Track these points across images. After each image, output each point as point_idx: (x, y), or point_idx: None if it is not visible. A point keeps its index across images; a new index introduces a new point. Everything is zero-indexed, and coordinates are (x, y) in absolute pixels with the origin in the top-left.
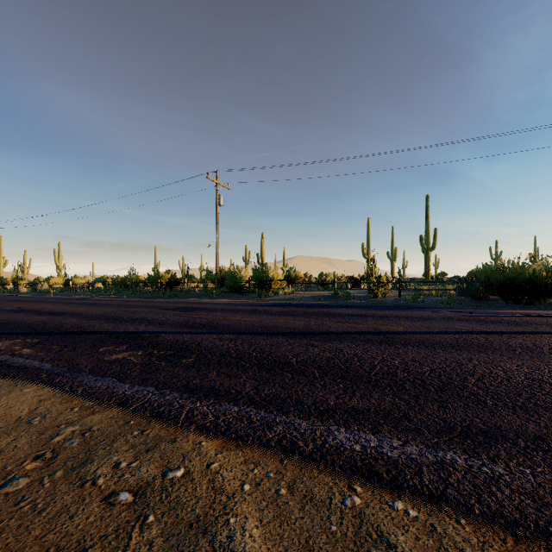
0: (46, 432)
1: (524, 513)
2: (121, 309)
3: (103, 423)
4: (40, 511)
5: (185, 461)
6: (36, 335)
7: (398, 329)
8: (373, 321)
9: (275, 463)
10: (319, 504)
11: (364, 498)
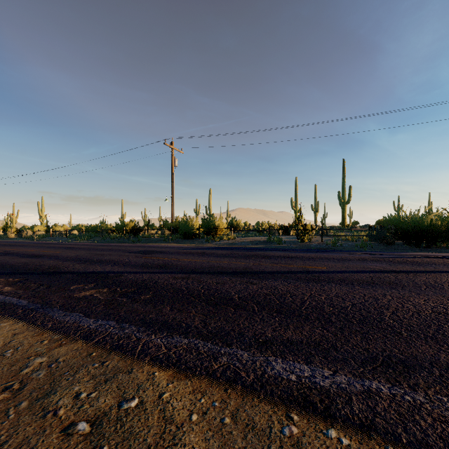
0: (16, 364)
1: (447, 442)
2: (92, 252)
3: (68, 354)
4: (3, 444)
5: (139, 391)
6: (18, 274)
7: (322, 268)
8: (302, 262)
9: (220, 392)
10: (260, 432)
11: (300, 427)
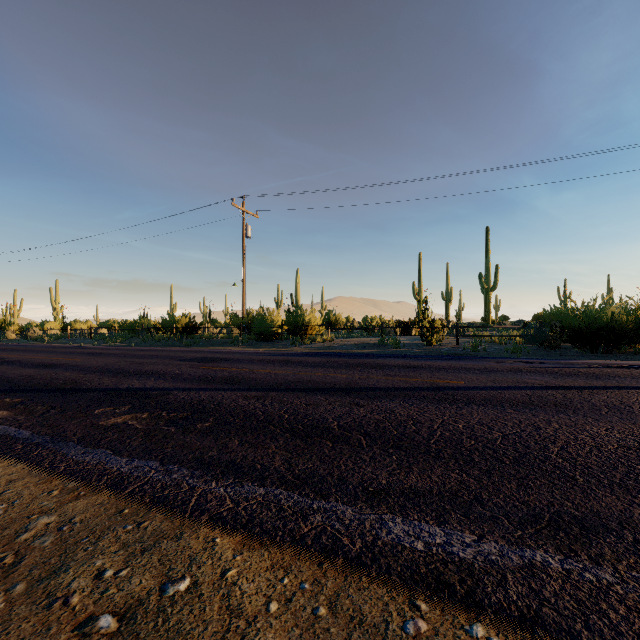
0: (11, 526)
1: None
2: (127, 359)
3: (88, 511)
4: None
5: (192, 566)
6: (18, 392)
7: (458, 383)
8: (429, 374)
9: (312, 568)
10: (371, 630)
11: (431, 621)
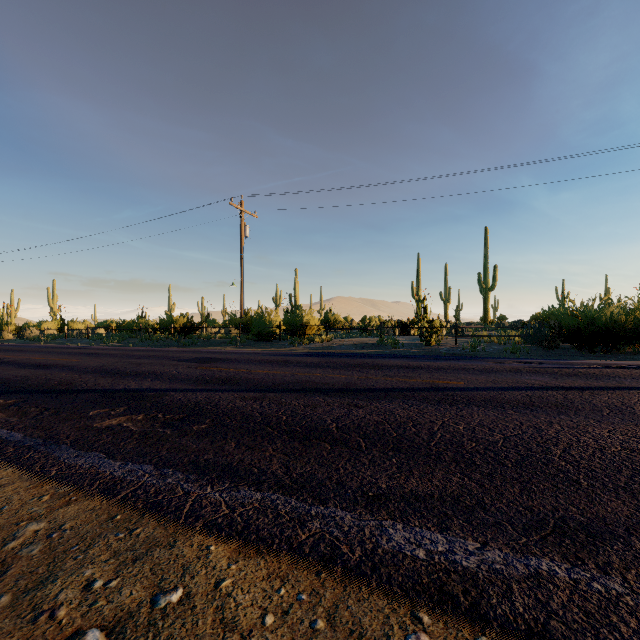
0: None
1: None
2: (124, 360)
3: (79, 517)
4: None
5: (185, 576)
6: (12, 394)
7: (458, 384)
8: (428, 374)
9: (310, 577)
10: None
11: (434, 635)
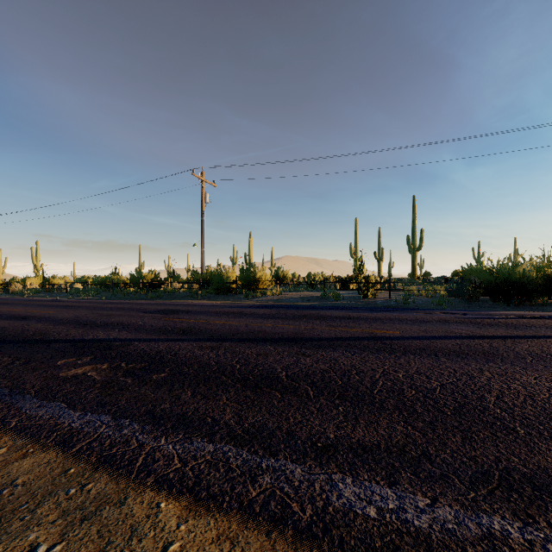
0: None
1: None
2: (96, 312)
3: (32, 472)
4: None
5: (132, 539)
6: None
7: (394, 333)
8: (367, 324)
9: (260, 539)
10: None
11: None
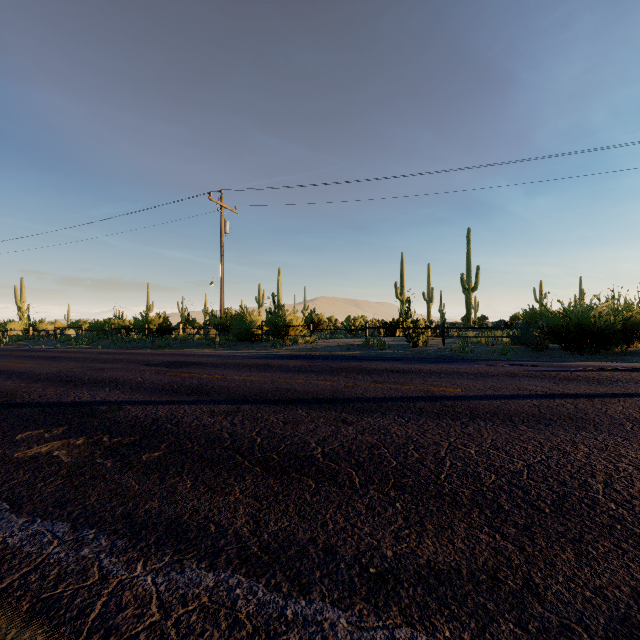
0: None
1: None
2: (86, 365)
3: None
4: None
5: None
6: None
7: (455, 391)
8: (421, 379)
9: None
10: None
11: None
